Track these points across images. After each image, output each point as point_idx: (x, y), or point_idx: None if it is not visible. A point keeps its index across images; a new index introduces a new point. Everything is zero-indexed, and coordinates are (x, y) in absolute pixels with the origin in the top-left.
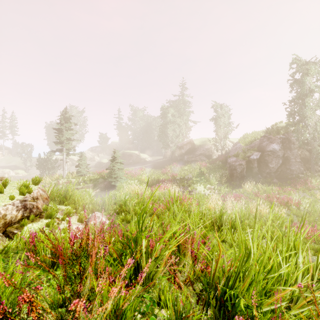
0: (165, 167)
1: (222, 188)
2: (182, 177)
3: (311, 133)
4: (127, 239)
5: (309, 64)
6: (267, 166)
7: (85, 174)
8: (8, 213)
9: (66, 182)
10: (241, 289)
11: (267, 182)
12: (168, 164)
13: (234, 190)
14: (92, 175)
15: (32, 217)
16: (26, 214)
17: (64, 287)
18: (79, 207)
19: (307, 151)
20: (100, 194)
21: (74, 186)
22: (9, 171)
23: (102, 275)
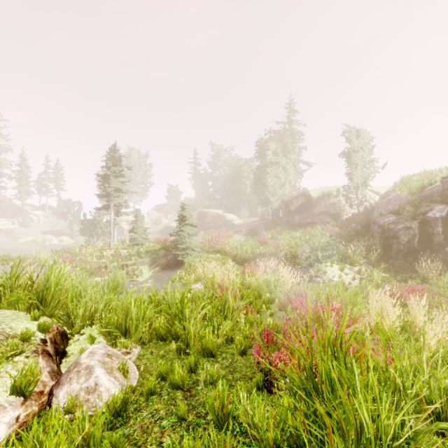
0: (264, 234)
1: (376, 272)
2: (293, 249)
3: None
4: None
5: None
6: None
7: (142, 243)
8: None
9: (113, 255)
10: None
11: None
12: (268, 229)
13: (398, 275)
14: (152, 244)
15: None
16: None
17: None
18: (76, 319)
19: None
20: (159, 275)
21: (123, 261)
22: (51, 237)
23: None
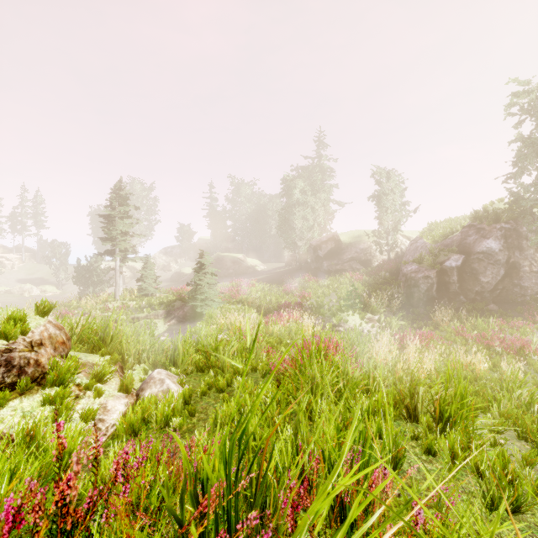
0: (290, 282)
1: (394, 320)
2: (320, 299)
3: None
4: (193, 505)
5: None
6: (477, 280)
7: (152, 294)
8: None
9: (120, 307)
10: None
11: (476, 309)
12: (295, 277)
13: (416, 323)
14: (164, 294)
15: (23, 385)
16: (9, 378)
17: None
18: (130, 357)
19: None
20: (176, 328)
21: (133, 313)
22: (31, 287)
23: None
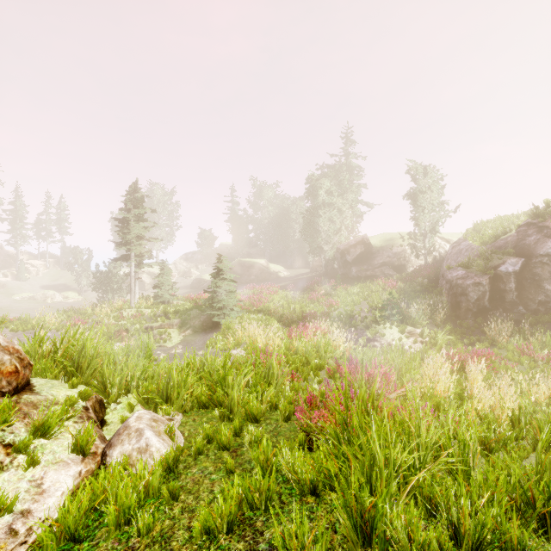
0: (315, 289)
1: (440, 335)
2: (349, 308)
3: None
4: None
5: None
6: (540, 287)
7: (169, 301)
8: None
9: (135, 315)
10: None
11: (540, 322)
12: (321, 283)
13: (466, 338)
14: (182, 302)
15: None
16: None
17: None
18: (113, 387)
19: None
20: (191, 339)
21: (148, 322)
22: (54, 293)
23: None
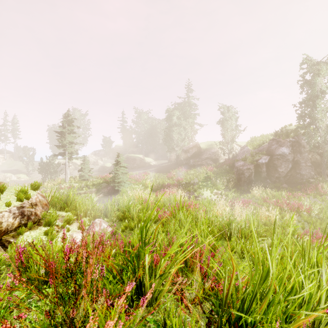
0: (170, 172)
1: (230, 193)
2: (188, 181)
3: (322, 136)
4: (128, 252)
5: (320, 64)
6: (276, 170)
7: (88, 179)
8: (4, 220)
9: (69, 187)
10: (258, 312)
11: (276, 187)
12: (174, 168)
13: (242, 195)
14: (95, 179)
15: (30, 225)
16: (23, 221)
17: (55, 311)
18: (81, 213)
19: (318, 154)
20: (103, 199)
21: (77, 191)
22: (11, 175)
23: (98, 298)
